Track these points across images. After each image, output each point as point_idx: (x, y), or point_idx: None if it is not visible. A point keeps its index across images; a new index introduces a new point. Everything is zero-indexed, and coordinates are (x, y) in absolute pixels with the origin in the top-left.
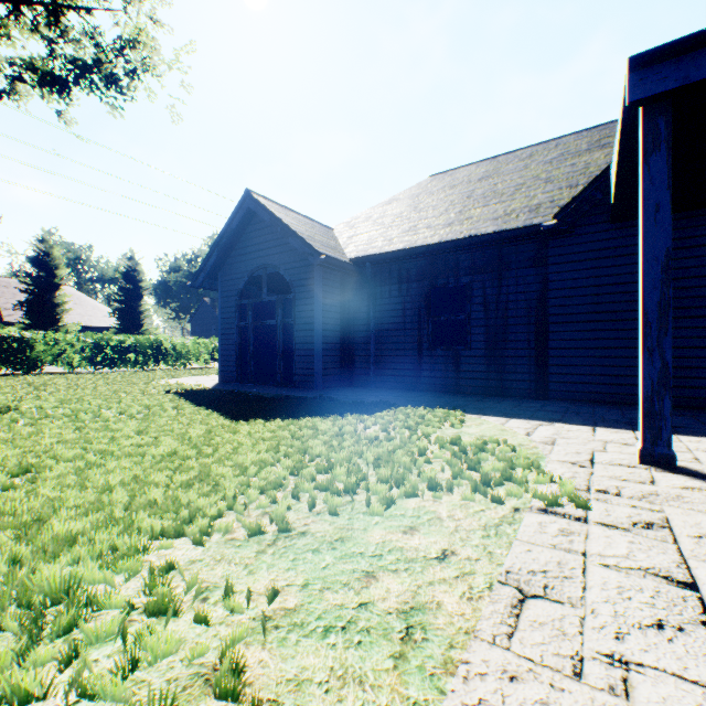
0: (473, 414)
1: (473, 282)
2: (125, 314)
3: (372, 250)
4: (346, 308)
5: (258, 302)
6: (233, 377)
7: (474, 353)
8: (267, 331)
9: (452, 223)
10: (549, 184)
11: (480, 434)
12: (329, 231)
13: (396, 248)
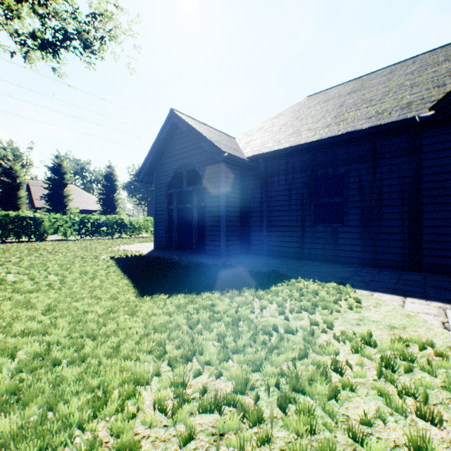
0: (362, 289)
1: (349, 171)
2: (105, 202)
3: (264, 150)
4: (244, 194)
5: (181, 191)
6: (163, 245)
7: (350, 229)
8: (187, 212)
9: (329, 125)
10: (415, 87)
11: (386, 322)
12: (232, 139)
13: (283, 147)
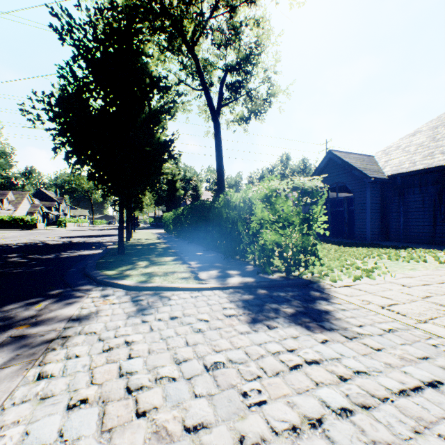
0: None
1: None
2: None
3: (401, 170)
4: (384, 200)
5: (332, 200)
6: (319, 234)
7: None
8: (337, 213)
9: None
10: None
11: None
12: (371, 158)
13: (417, 168)
